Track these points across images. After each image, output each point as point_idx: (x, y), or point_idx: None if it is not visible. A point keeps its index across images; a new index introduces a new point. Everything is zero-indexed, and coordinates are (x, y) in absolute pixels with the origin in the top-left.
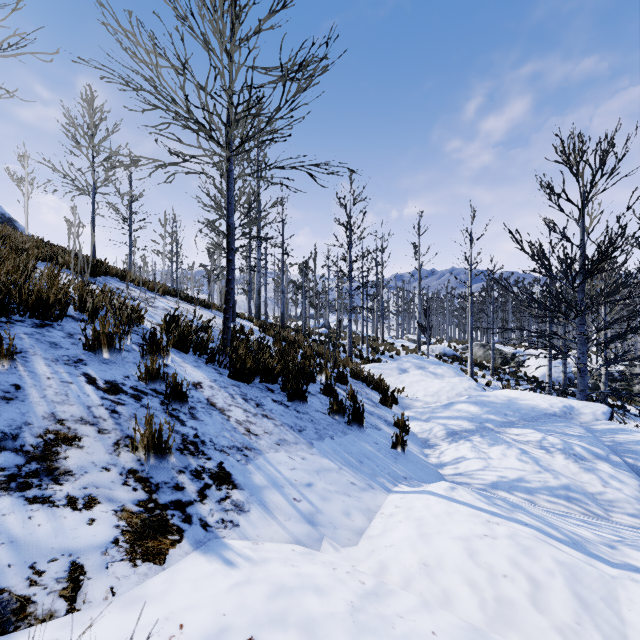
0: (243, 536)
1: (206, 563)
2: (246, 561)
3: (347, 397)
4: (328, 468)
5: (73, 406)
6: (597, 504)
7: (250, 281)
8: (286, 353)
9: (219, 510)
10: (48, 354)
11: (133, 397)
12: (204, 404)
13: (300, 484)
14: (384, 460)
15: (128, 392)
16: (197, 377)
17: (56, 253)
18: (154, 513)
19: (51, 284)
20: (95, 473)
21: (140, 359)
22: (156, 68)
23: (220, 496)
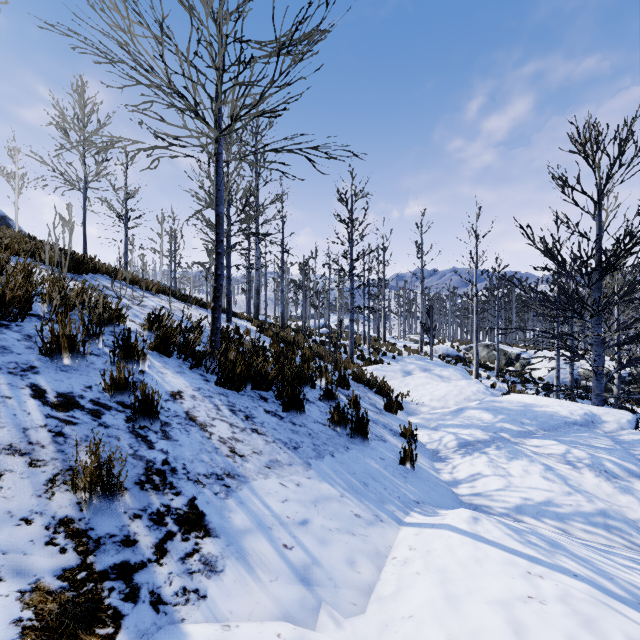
0: (210, 615)
1: None
2: None
3: (349, 404)
4: (328, 496)
5: (2, 429)
6: None
7: (249, 280)
8: (283, 355)
9: (181, 573)
10: None
11: (91, 413)
12: (182, 419)
13: (293, 522)
14: (392, 480)
15: (85, 407)
16: (178, 385)
17: (40, 249)
18: (83, 589)
19: (7, 278)
20: (8, 529)
21: (111, 365)
22: (129, 28)
23: (185, 550)
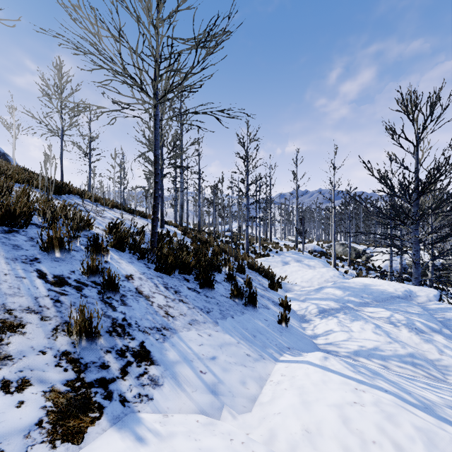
0: (156, 409)
1: (119, 440)
2: (155, 437)
3: (244, 284)
4: (229, 342)
5: (22, 297)
6: (436, 369)
7: (176, 198)
8: (200, 251)
9: (137, 385)
10: (9, 254)
11: (75, 288)
12: (133, 292)
13: (206, 358)
14: (272, 334)
15: (72, 284)
16: (130, 271)
17: (32, 177)
18: (79, 392)
19: (17, 200)
20: (32, 356)
21: (85, 257)
22: (98, 34)
23: (139, 372)
